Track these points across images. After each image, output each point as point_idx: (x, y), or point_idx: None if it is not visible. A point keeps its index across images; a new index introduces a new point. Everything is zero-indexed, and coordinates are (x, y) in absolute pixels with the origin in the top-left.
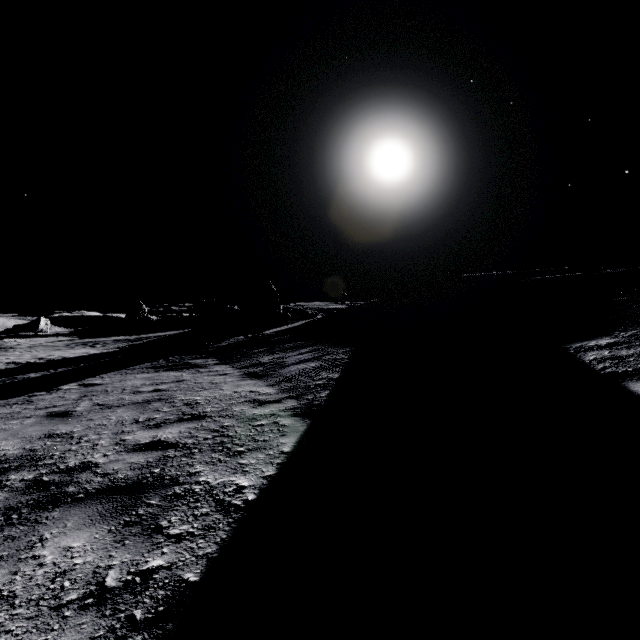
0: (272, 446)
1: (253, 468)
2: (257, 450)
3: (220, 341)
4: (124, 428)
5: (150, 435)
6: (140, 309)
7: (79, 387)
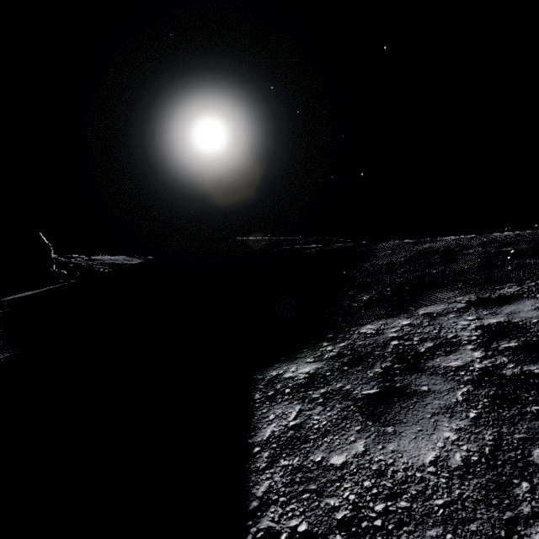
0: None
1: None
2: None
3: None
4: None
5: None
6: None
7: None
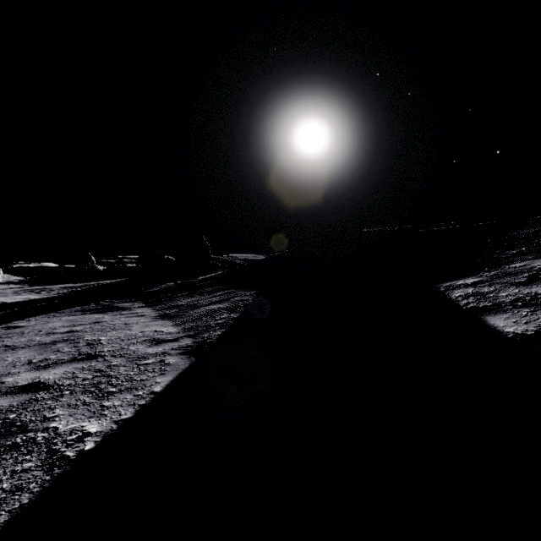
0: (145, 386)
1: (112, 411)
2: (128, 390)
3: (152, 287)
4: (12, 369)
5: (32, 376)
6: (89, 260)
7: (0, 329)
